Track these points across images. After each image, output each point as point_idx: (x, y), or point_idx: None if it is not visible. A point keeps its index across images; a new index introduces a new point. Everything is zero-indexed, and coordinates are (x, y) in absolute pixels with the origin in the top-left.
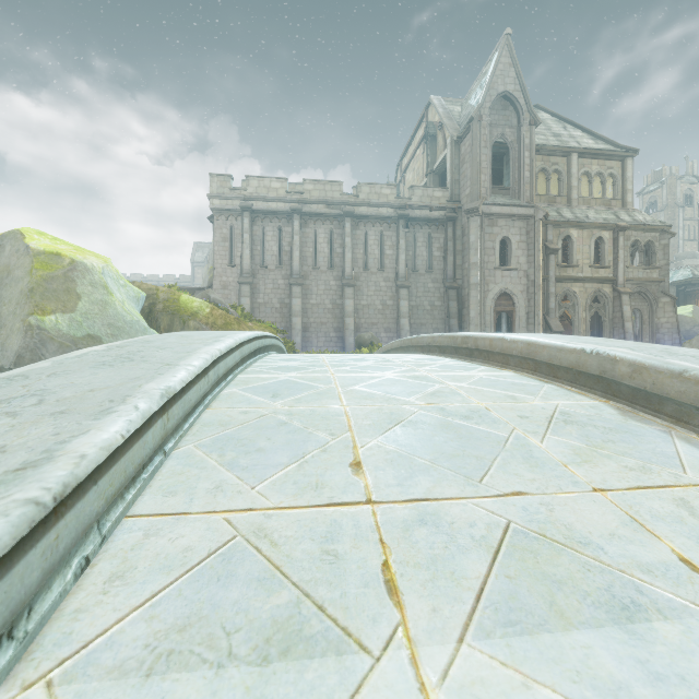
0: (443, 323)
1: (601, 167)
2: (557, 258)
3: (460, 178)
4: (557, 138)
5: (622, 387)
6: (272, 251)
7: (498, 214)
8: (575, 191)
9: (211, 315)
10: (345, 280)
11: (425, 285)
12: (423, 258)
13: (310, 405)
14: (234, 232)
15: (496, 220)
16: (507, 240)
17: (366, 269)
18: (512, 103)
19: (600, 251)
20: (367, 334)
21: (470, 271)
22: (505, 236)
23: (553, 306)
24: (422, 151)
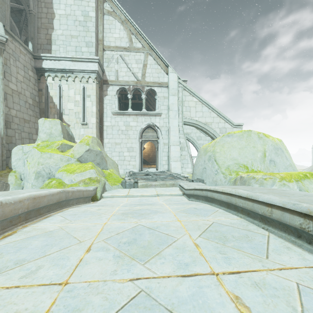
0: None
1: None
2: None
3: None
4: None
5: (64, 202)
6: None
7: None
8: None
9: None
10: None
11: None
12: None
13: (179, 206)
14: None
15: None
16: None
17: None
18: None
19: None
20: None
21: None
22: None
23: None
24: None
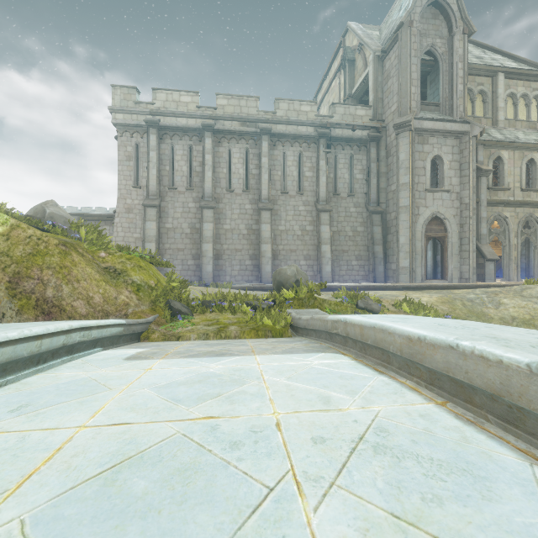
0: (366, 250)
1: (526, 89)
2: (488, 180)
3: (383, 96)
4: (480, 59)
5: None
6: (182, 172)
7: (430, 130)
8: (501, 112)
9: (4, 237)
10: (262, 203)
11: (347, 209)
12: (344, 180)
13: None
14: (139, 150)
15: (427, 136)
16: (438, 160)
17: (284, 191)
18: (443, 10)
19: (530, 174)
20: (290, 268)
21: (399, 192)
22: (436, 155)
23: (484, 231)
24: (337, 81)
